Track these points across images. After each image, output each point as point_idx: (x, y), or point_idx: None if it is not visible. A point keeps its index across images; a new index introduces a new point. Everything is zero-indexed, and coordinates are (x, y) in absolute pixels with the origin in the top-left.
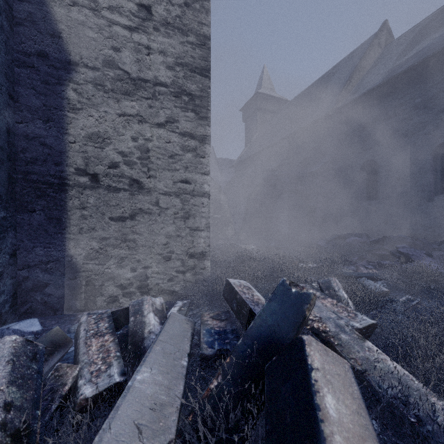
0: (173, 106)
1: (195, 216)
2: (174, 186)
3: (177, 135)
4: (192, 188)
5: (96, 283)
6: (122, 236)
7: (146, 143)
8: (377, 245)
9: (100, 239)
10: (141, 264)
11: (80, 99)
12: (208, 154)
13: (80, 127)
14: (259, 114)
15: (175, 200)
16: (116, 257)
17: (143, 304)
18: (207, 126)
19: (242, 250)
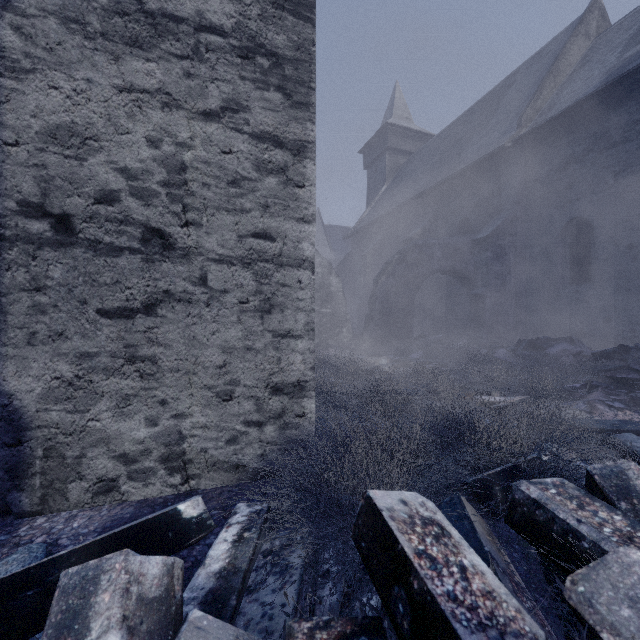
0: (238, 77)
1: (283, 308)
2: (240, 244)
3: (245, 138)
4: (278, 249)
5: (68, 452)
6: (126, 351)
7: (180, 153)
8: (612, 362)
9: (77, 357)
10: (169, 409)
11: (30, 49)
12: (311, 180)
13: (29, 112)
14: (389, 157)
15: (241, 275)
16: (112, 394)
17: (96, 586)
18: (308, 122)
19: (368, 366)
